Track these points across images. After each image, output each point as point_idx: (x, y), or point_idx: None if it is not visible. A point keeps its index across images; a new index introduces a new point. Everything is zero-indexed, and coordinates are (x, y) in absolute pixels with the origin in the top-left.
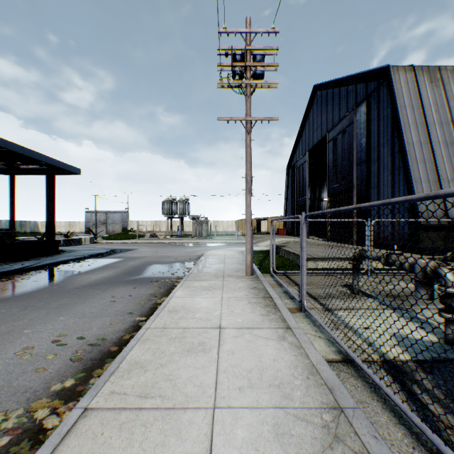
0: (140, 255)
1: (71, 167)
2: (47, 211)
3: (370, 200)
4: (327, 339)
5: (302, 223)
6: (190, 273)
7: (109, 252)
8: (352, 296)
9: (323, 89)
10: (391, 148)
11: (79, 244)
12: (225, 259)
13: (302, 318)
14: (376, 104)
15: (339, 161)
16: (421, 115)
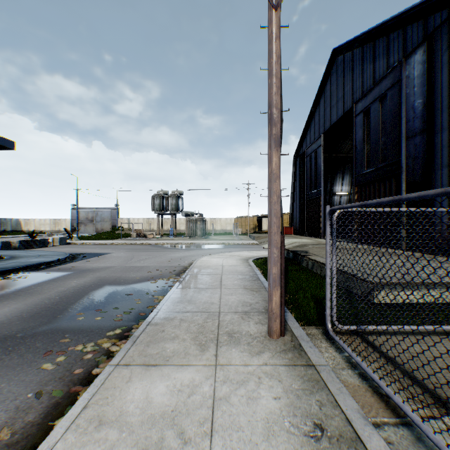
0: (104, 264)
1: None
2: None
3: (433, 186)
4: None
5: None
6: (146, 324)
7: (64, 260)
8: None
9: (347, 51)
10: None
11: (43, 246)
12: (223, 275)
13: None
14: (446, 43)
15: (374, 137)
16: None
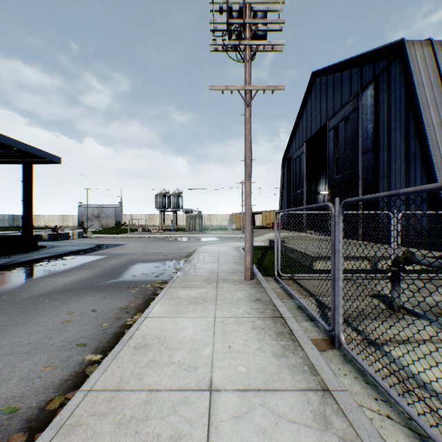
0: (127, 251)
1: (48, 154)
2: (24, 204)
3: (379, 191)
4: (405, 424)
5: (336, 214)
6: (177, 276)
7: (94, 248)
8: (394, 316)
9: (323, 75)
10: (406, 132)
11: (66, 239)
12: (220, 257)
13: (340, 364)
14: (386, 85)
15: (341, 150)
16: (441, 94)
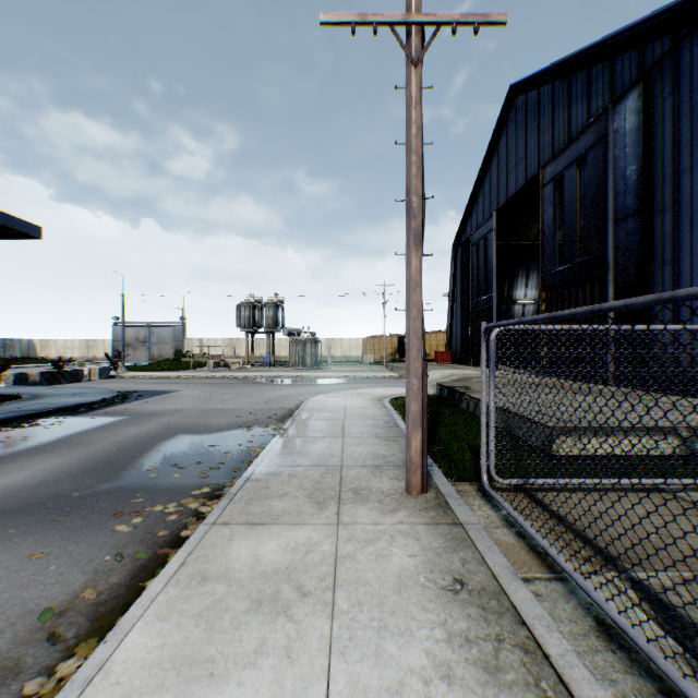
0: (171, 405)
1: (12, 218)
2: None
3: (652, 292)
4: None
5: None
6: (245, 480)
7: (111, 400)
8: None
9: (531, 89)
10: None
11: (76, 380)
12: (346, 421)
13: None
14: (669, 85)
15: (569, 219)
16: None
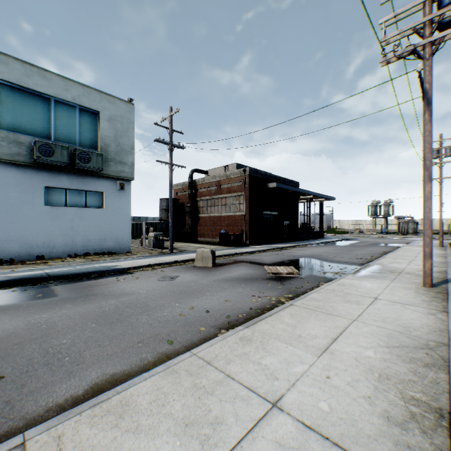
0: (367, 240)
1: (332, 197)
2: (320, 218)
3: None
4: None
5: None
6: (406, 245)
7: (346, 239)
8: None
9: None
10: None
11: None
12: None
13: None
14: None
15: None
16: None
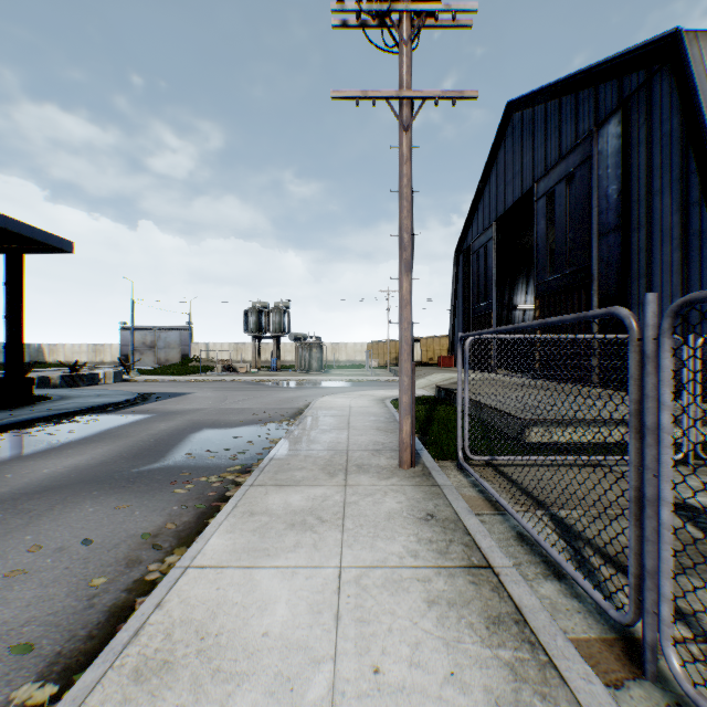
0: (190, 405)
1: (49, 235)
2: (8, 323)
3: (630, 301)
4: None
5: (647, 334)
6: (270, 459)
7: (134, 401)
8: None
9: (526, 107)
10: (682, 196)
11: (92, 383)
12: (351, 417)
13: None
14: (643, 115)
15: (560, 232)
16: None
